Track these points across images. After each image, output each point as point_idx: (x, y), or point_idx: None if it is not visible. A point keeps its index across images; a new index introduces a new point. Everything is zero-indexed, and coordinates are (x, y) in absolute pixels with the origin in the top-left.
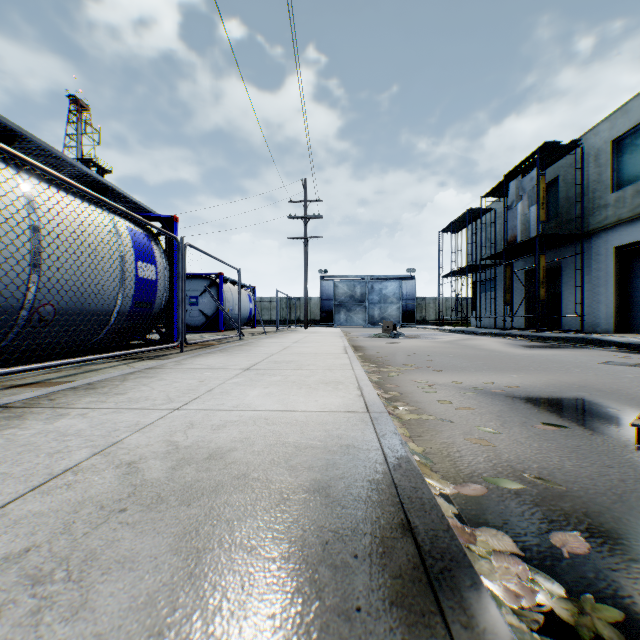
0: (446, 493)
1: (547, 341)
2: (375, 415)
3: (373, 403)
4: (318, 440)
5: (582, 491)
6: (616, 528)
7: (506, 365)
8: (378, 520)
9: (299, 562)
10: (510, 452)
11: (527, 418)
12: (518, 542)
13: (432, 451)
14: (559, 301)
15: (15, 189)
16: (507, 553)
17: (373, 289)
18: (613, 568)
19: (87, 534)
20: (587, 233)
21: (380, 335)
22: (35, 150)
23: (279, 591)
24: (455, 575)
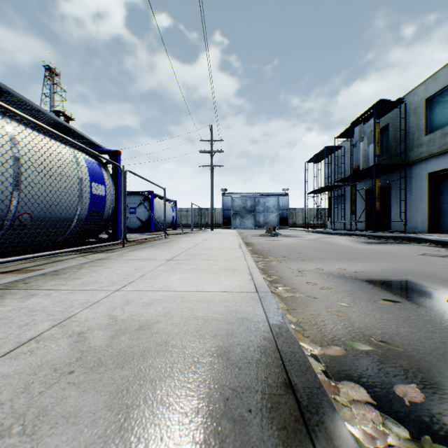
0: (315, 354)
1: (381, 239)
2: (262, 294)
3: (260, 285)
4: (221, 314)
5: (414, 351)
6: (442, 381)
7: (353, 256)
8: (266, 379)
9: (206, 416)
10: (360, 321)
11: (371, 295)
12: (370, 392)
13: (304, 321)
14: (389, 211)
15: (2, 130)
16: (363, 402)
17: (259, 202)
18: (443, 413)
19: (42, 393)
20: (408, 163)
21: (264, 235)
22: (17, 102)
23: (190, 442)
24: (328, 427)
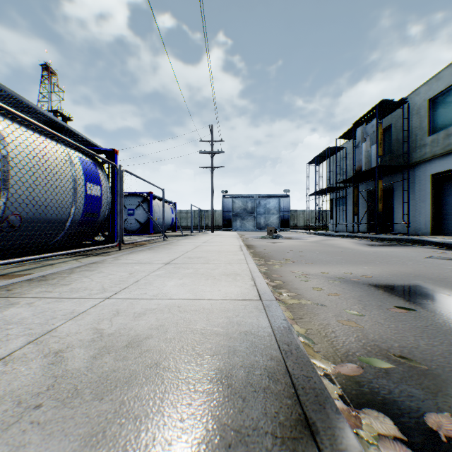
0: (329, 373)
1: (384, 241)
2: (266, 303)
3: (264, 292)
4: (221, 327)
5: (440, 369)
6: None
7: (358, 259)
8: (277, 415)
9: None
10: (374, 332)
11: (382, 302)
12: (397, 423)
13: (312, 332)
14: (391, 213)
15: None
16: (391, 438)
17: (260, 204)
18: None
19: None
20: (411, 164)
21: (265, 237)
22: (6, 97)
23: None
24: None
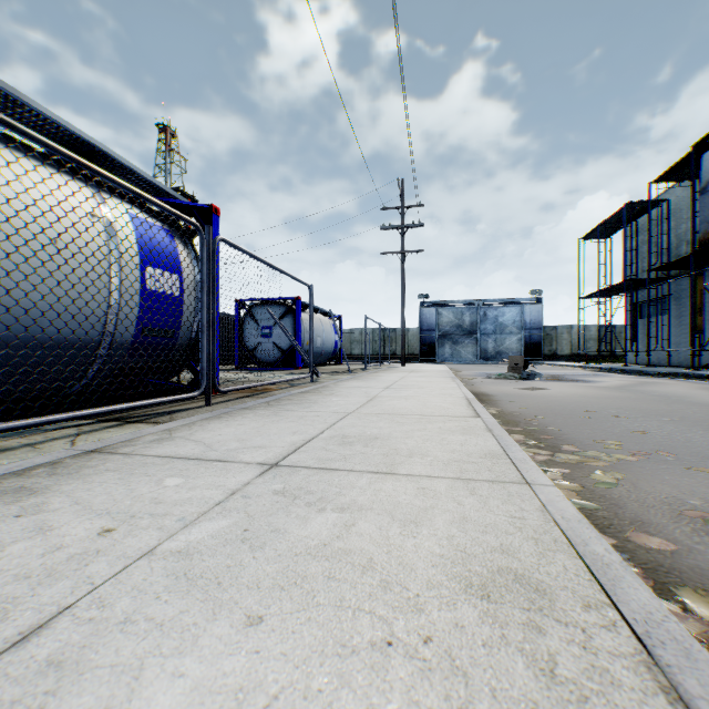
0: None
1: None
2: None
3: None
4: None
5: None
6: None
7: None
8: None
9: None
10: None
11: None
12: None
13: None
14: None
15: None
16: None
17: (486, 316)
18: None
19: None
20: None
21: (503, 375)
22: None
23: None
24: None
